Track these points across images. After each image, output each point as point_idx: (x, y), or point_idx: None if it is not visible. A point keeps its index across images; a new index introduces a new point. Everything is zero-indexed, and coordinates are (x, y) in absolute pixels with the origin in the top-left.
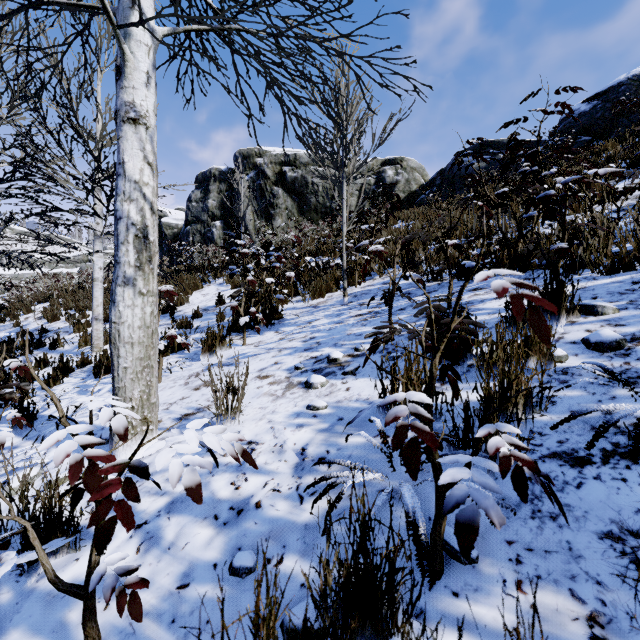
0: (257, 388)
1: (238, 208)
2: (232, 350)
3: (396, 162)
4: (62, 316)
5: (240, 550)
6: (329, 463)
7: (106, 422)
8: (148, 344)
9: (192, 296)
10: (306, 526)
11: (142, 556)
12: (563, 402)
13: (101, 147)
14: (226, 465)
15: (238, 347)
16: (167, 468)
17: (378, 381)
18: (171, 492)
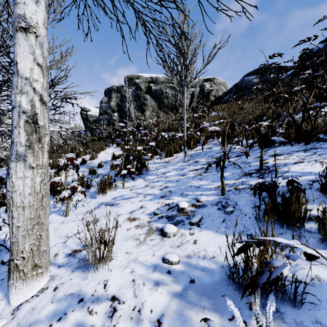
0: (127, 230)
1: (125, 105)
2: (116, 191)
3: (211, 80)
4: None
5: None
6: None
7: None
8: (37, 206)
9: (99, 154)
10: None
11: None
12: None
13: None
14: None
15: (120, 189)
16: (43, 319)
17: (219, 236)
18: None
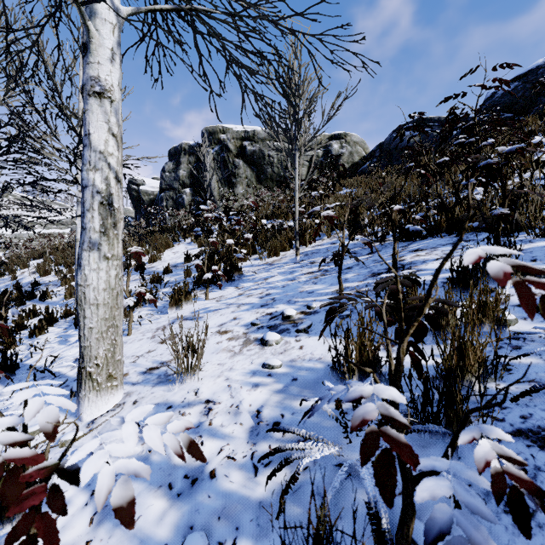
0: (217, 343)
1: (204, 177)
2: (196, 304)
3: (341, 137)
4: (53, 271)
5: (192, 529)
6: (284, 431)
7: (32, 417)
8: (113, 305)
9: (164, 254)
10: (260, 504)
11: (94, 529)
12: (519, 370)
13: (82, 124)
14: None
15: (202, 301)
16: None
17: (330, 340)
18: None
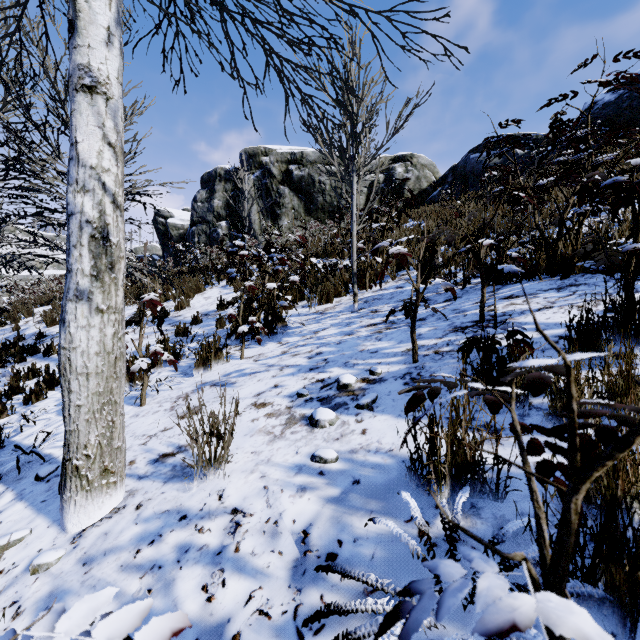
0: (251, 421)
1: (242, 207)
2: (229, 364)
3: (406, 159)
4: None
5: None
6: (343, 575)
7: None
8: (109, 374)
9: (194, 299)
10: None
11: None
12: None
13: None
14: (200, 550)
15: (236, 360)
16: (125, 544)
17: (403, 422)
18: (121, 593)
